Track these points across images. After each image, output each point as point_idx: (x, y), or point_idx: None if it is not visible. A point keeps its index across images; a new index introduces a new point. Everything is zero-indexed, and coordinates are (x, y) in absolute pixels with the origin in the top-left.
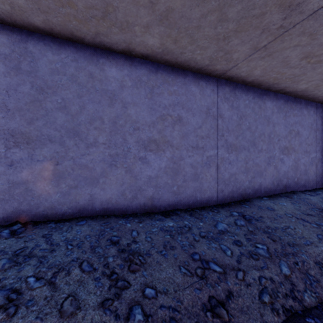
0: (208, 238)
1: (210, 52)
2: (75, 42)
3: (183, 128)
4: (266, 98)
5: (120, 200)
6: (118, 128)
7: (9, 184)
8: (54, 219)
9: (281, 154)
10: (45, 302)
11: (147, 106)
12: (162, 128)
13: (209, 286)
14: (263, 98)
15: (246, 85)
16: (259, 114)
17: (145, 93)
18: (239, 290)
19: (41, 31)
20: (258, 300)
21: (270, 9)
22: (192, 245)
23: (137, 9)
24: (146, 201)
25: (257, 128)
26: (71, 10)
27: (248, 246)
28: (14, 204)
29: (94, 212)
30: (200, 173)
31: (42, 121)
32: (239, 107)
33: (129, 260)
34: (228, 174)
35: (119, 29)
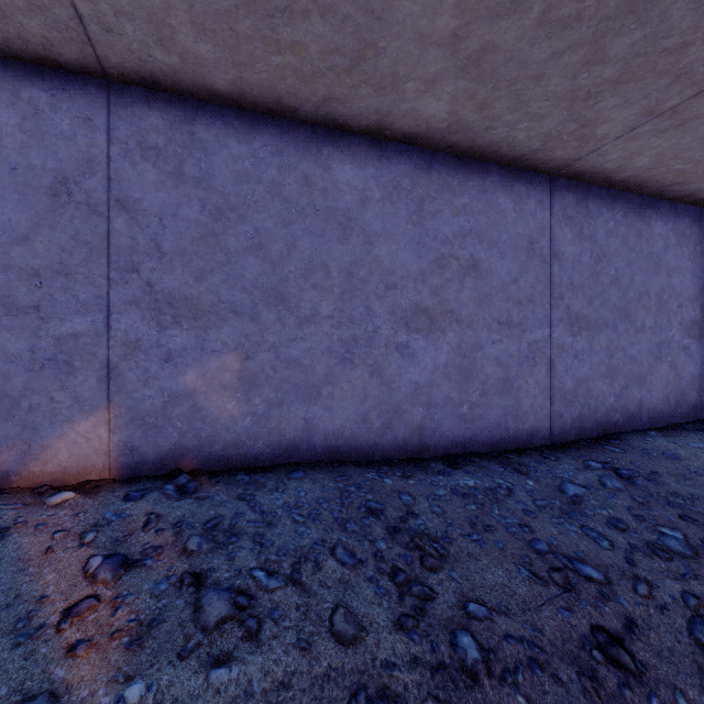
0: (554, 513)
1: (550, 124)
2: (279, 117)
3: (482, 284)
4: (652, 214)
5: (361, 431)
6: (356, 286)
7: (164, 397)
8: (241, 467)
9: (685, 336)
10: (299, 613)
11: (410, 240)
12: (439, 285)
13: (585, 605)
14: (645, 214)
15: (610, 187)
16: (637, 251)
17: (407, 213)
18: (648, 617)
19: (220, 99)
20: (688, 638)
21: (703, 35)
22: (525, 525)
23: (423, 50)
24: (409, 435)
25: (633, 282)
26: (293, 59)
27: (642, 531)
28: (172, 436)
29: (312, 455)
30: (515, 378)
31: (220, 274)
32: (595, 236)
33: (417, 547)
34: (572, 380)
35: (375, 88)
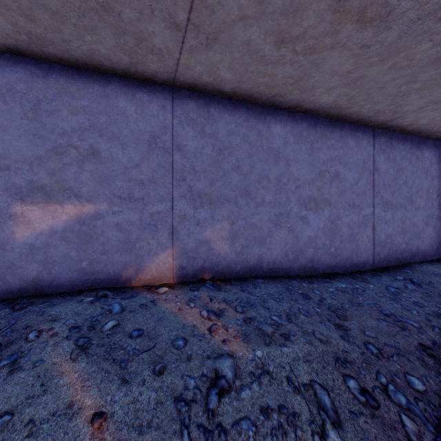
0: (387, 299)
1: (381, 106)
2: (247, 102)
3: (340, 185)
4: (424, 147)
5: (284, 260)
6: (282, 186)
7: (196, 243)
8: (230, 278)
9: (440, 212)
10: (300, 333)
11: (307, 163)
12: (320, 186)
13: (413, 335)
14: (420, 147)
15: (403, 133)
16: (416, 166)
17: (305, 149)
18: None
19: (222, 95)
20: None
21: None
22: (375, 304)
23: (331, 77)
24: (306, 263)
25: (414, 183)
26: (267, 80)
27: (430, 307)
28: (200, 262)
29: (261, 272)
30: (356, 234)
31: (221, 181)
32: (395, 159)
33: (333, 311)
34: (384, 235)
35: (301, 91)
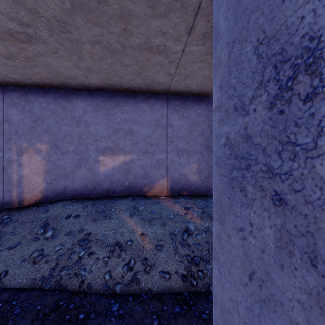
0: None
1: None
2: (207, 96)
3: None
4: None
5: None
6: None
7: (179, 175)
8: (197, 195)
9: None
10: None
11: None
12: None
13: None
14: None
15: None
16: None
17: None
18: None
19: (193, 95)
20: None
21: None
22: None
23: None
24: None
25: None
26: None
27: None
28: (181, 185)
29: None
30: None
31: (192, 142)
32: None
33: None
34: None
35: None
